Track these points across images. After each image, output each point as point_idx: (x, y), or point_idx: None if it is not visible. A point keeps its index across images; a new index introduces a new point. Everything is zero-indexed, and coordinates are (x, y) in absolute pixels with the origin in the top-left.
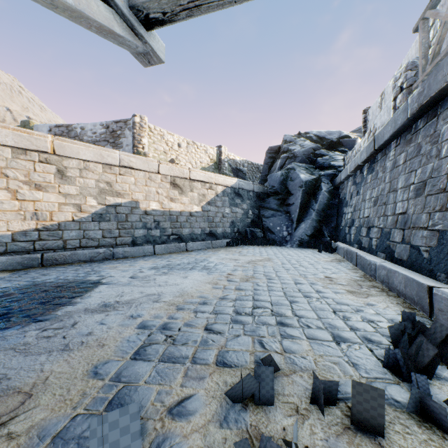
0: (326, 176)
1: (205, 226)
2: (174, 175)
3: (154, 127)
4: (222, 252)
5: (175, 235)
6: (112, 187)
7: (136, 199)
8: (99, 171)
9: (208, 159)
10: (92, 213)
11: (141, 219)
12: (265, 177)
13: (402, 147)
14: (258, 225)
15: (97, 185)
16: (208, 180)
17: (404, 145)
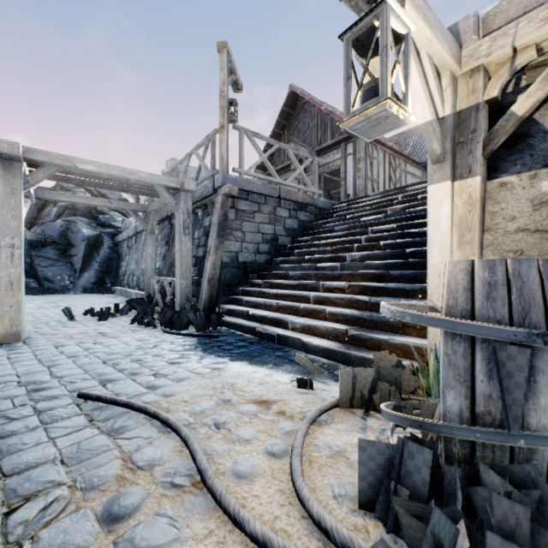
0: (108, 233)
1: None
2: None
3: None
4: None
5: None
6: None
7: None
8: None
9: None
10: None
11: None
12: (33, 220)
13: None
14: (31, 274)
15: None
16: None
17: None
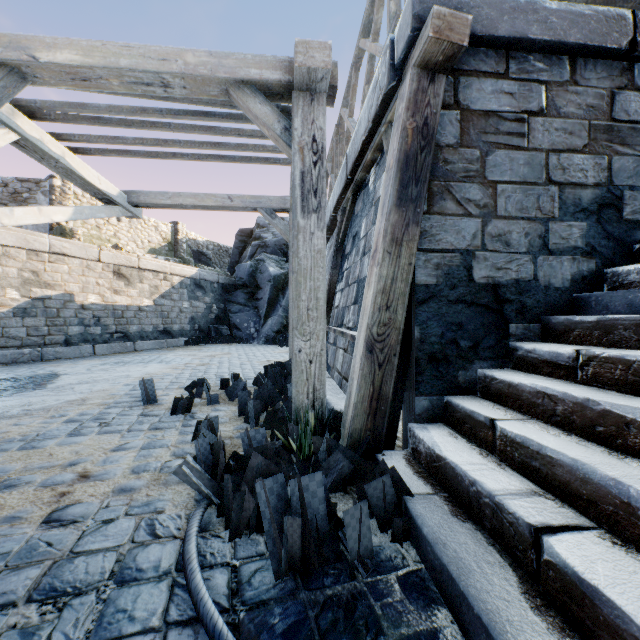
0: None
1: (158, 322)
2: (120, 263)
3: (82, 194)
4: (180, 350)
5: (120, 333)
6: (39, 277)
7: (70, 291)
8: (22, 258)
9: (161, 238)
10: (14, 307)
11: (76, 314)
12: (236, 264)
13: None
14: (225, 321)
15: (20, 275)
16: (163, 269)
17: None
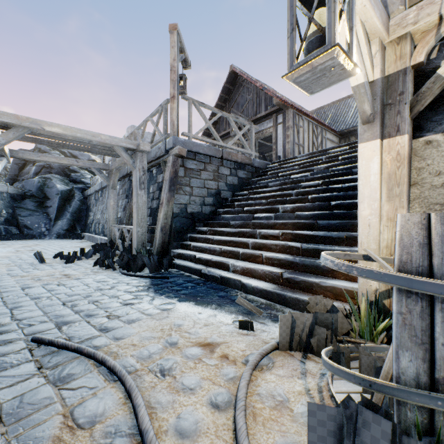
0: (78, 188)
1: None
2: None
3: None
4: None
5: None
6: None
7: None
8: None
9: None
10: None
11: None
12: (15, 177)
13: None
14: (13, 223)
15: None
16: None
17: None
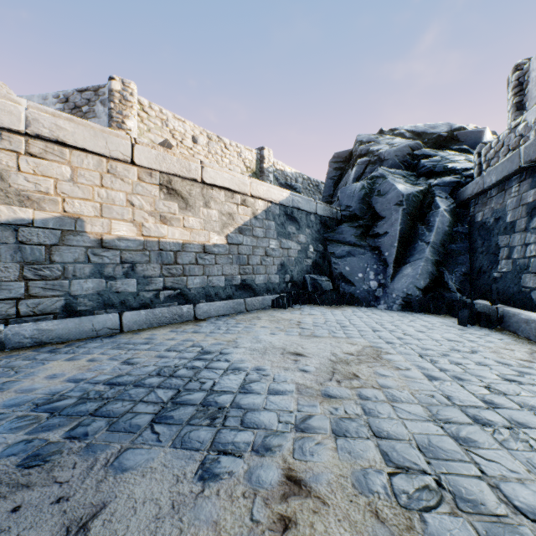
0: (442, 185)
1: (233, 272)
2: (169, 171)
3: (149, 104)
4: (263, 324)
5: (171, 290)
6: (5, 182)
7: (75, 214)
8: None
9: (243, 166)
10: None
11: (88, 257)
12: (329, 198)
13: None
14: (323, 269)
15: None
16: (239, 187)
17: None
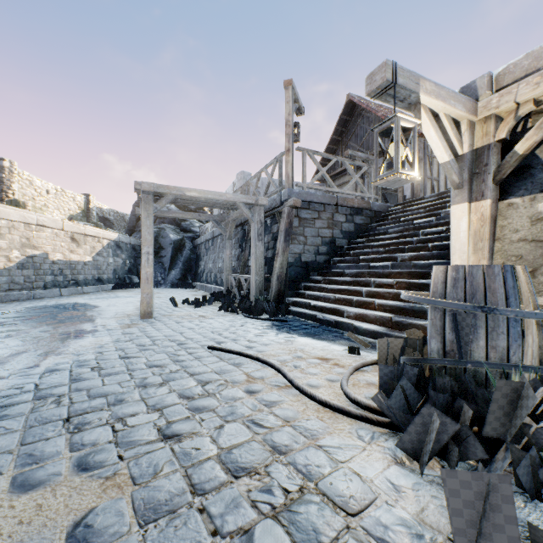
0: (188, 237)
1: (95, 273)
2: (74, 231)
3: (23, 172)
4: (118, 292)
5: (74, 281)
6: (30, 242)
7: (47, 251)
8: (22, 229)
9: (77, 206)
10: (17, 262)
11: (50, 267)
12: (133, 228)
13: (222, 241)
14: (134, 272)
15: (21, 240)
16: (98, 235)
17: (222, 240)
